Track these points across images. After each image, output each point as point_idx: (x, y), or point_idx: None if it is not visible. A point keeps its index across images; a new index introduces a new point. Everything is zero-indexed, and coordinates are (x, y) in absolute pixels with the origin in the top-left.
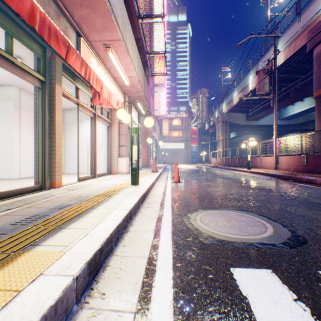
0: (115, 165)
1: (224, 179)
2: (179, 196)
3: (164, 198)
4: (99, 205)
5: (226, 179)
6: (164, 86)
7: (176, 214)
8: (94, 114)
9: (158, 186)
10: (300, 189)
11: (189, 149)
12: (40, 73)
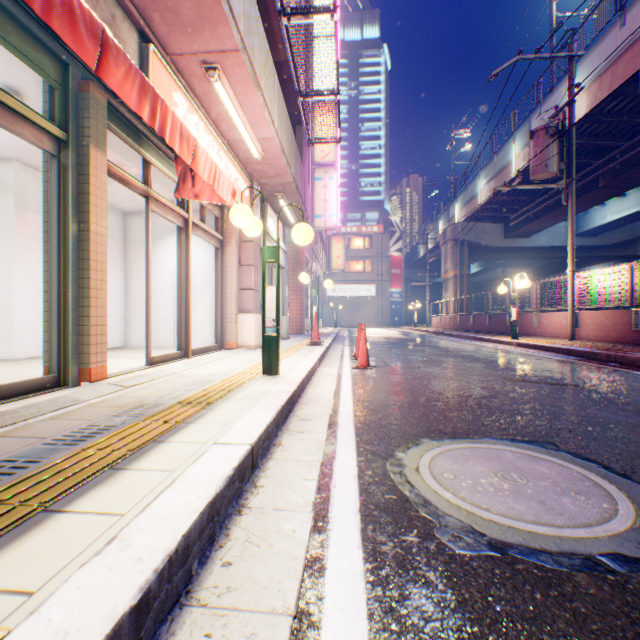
0: (231, 331)
1: (466, 360)
2: (371, 403)
3: (336, 406)
4: (177, 430)
5: (470, 361)
6: (336, 166)
7: (369, 452)
8: (184, 219)
9: (323, 377)
10: None
11: (385, 298)
12: (56, 123)
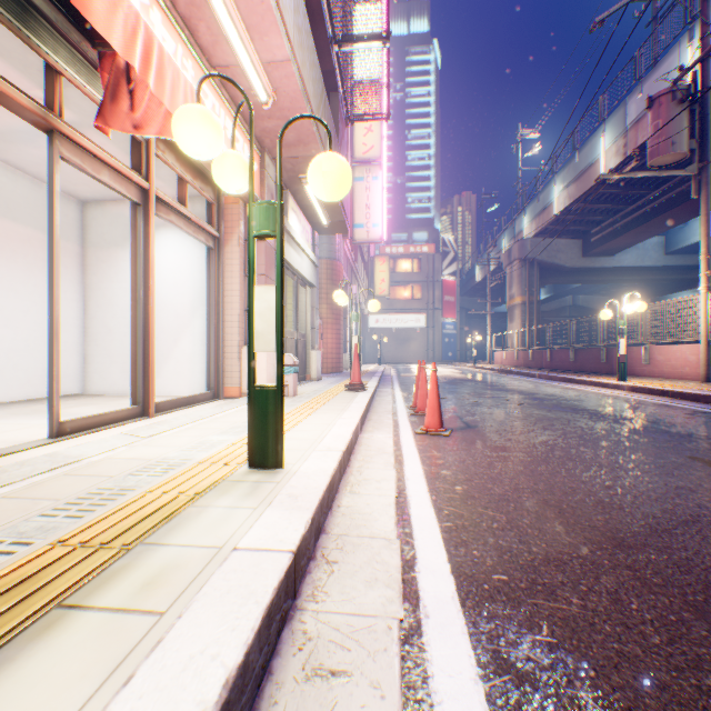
0: (231, 371)
1: (584, 416)
2: (491, 554)
3: (410, 574)
4: None
5: (592, 418)
6: (381, 163)
7: None
8: (141, 191)
9: (371, 458)
10: None
11: (437, 329)
12: None
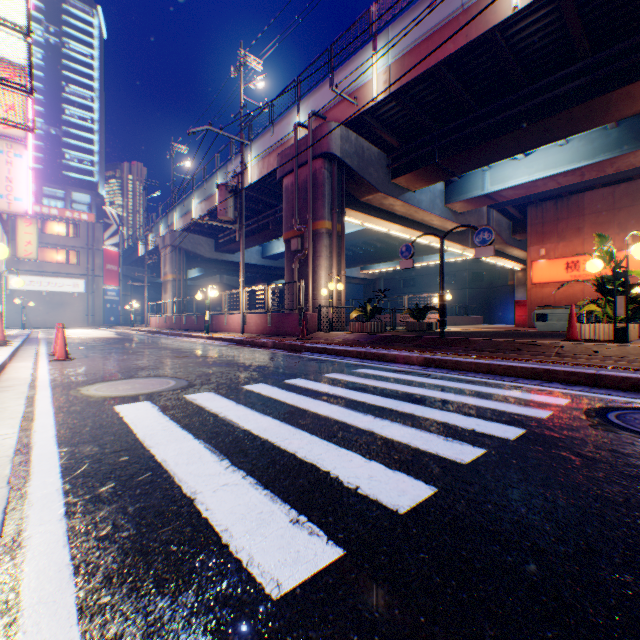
0: None
1: (161, 349)
2: (67, 375)
3: (36, 380)
4: None
5: (163, 350)
6: (27, 144)
7: (61, 390)
8: None
9: (19, 368)
10: (245, 353)
11: (100, 295)
12: None
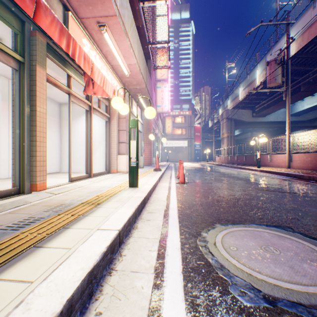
0: (114, 164)
1: (235, 179)
2: (186, 202)
3: (168, 205)
4: (78, 221)
5: (237, 179)
6: (167, 81)
7: (186, 233)
8: (89, 106)
9: (161, 188)
10: None
11: (192, 147)
12: (18, 52)
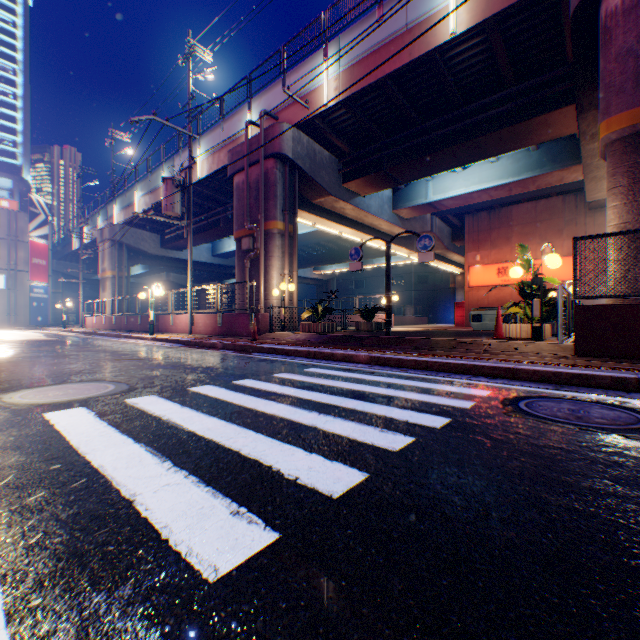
0: None
1: (98, 352)
2: None
3: None
4: None
5: (101, 353)
6: None
7: None
8: None
9: None
10: (193, 355)
11: (24, 292)
12: None
